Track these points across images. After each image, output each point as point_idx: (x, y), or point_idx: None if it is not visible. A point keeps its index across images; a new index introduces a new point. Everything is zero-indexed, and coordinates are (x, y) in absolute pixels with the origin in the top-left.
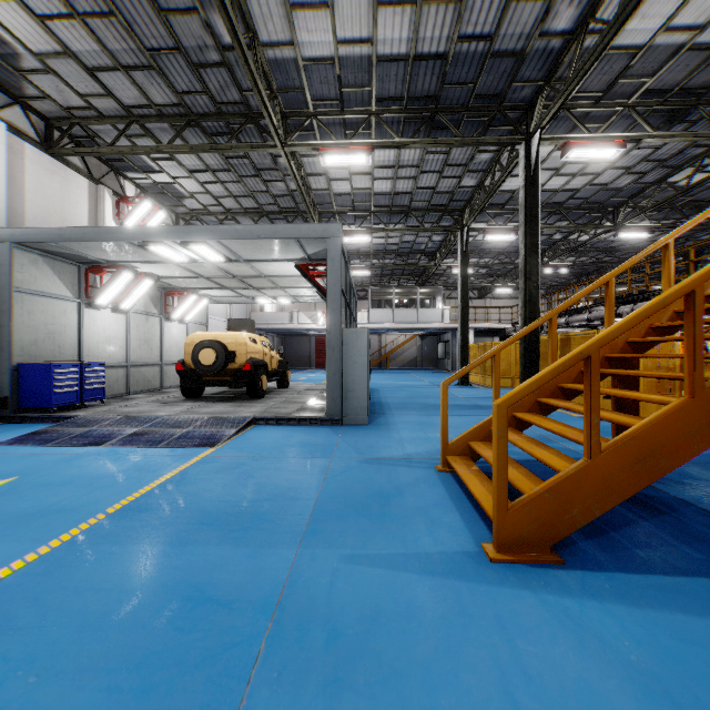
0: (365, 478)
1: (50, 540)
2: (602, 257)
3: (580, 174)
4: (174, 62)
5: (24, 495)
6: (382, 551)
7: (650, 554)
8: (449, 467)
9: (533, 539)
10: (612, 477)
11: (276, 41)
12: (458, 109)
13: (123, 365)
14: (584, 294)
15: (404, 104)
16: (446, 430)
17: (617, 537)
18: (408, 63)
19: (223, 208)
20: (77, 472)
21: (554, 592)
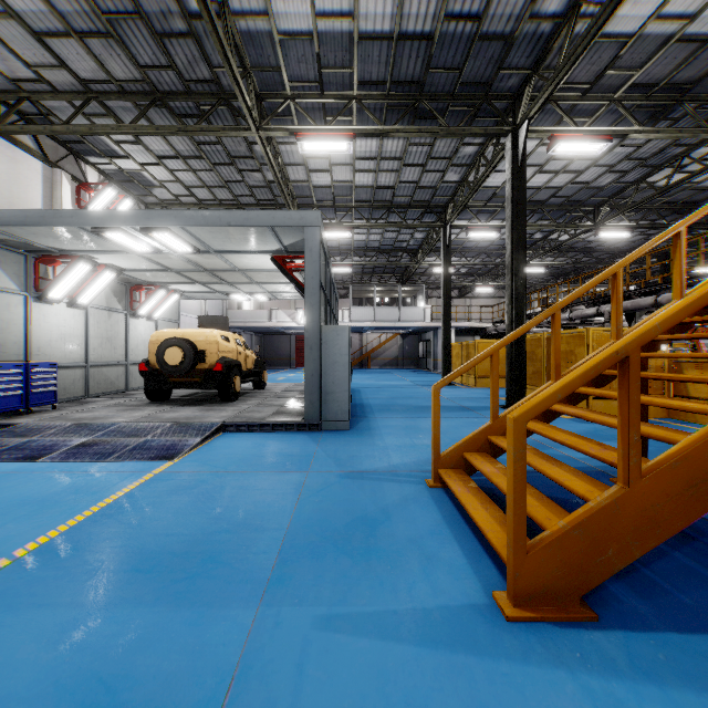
0: (346, 498)
1: None
2: (581, 258)
3: (563, 171)
4: (135, 31)
5: None
6: (367, 608)
7: (697, 600)
8: (442, 482)
9: (558, 589)
10: (655, 508)
11: (249, 11)
12: (443, 97)
13: (81, 365)
14: (589, 287)
15: (387, 90)
16: (438, 440)
17: (651, 575)
18: (392, 43)
19: (196, 198)
20: None
21: (596, 671)
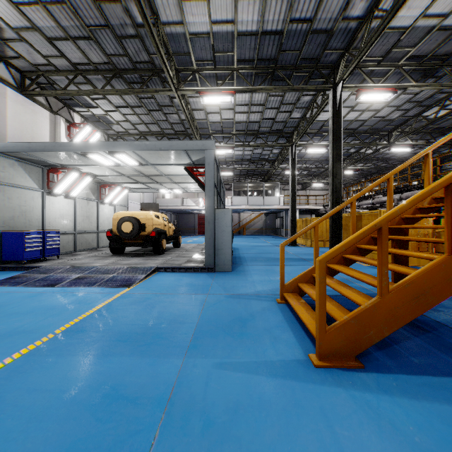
0: (229, 308)
1: (14, 353)
2: (381, 164)
3: (367, 110)
4: (105, 35)
5: (0, 321)
6: (241, 360)
7: (421, 360)
8: (285, 300)
9: (343, 351)
10: (397, 309)
11: (172, 21)
12: (290, 67)
13: (72, 233)
14: (373, 186)
15: (255, 64)
16: (283, 276)
17: (398, 348)
18: (258, 37)
19: (138, 131)
20: (37, 304)
21: (358, 389)
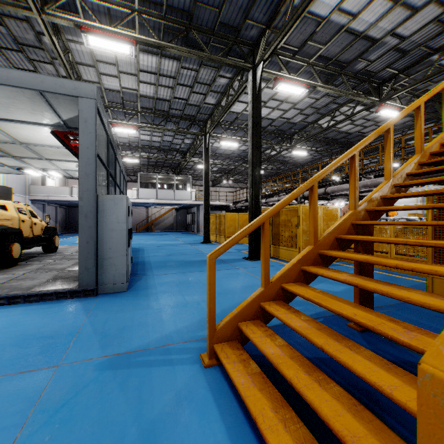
0: (96, 418)
1: None
2: (281, 166)
3: (277, 109)
4: None
5: None
6: None
7: None
8: (217, 357)
9: None
10: None
11: None
12: (207, 31)
13: None
14: (337, 164)
15: (164, 12)
16: (213, 314)
17: None
18: None
19: None
20: None
21: None
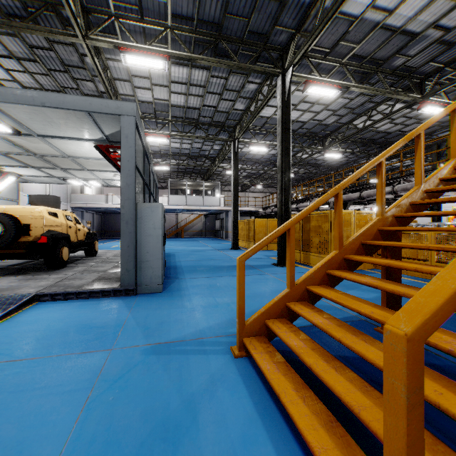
0: (147, 389)
1: None
2: (313, 169)
3: (308, 111)
4: None
5: None
6: None
7: None
8: (246, 350)
9: None
10: None
11: None
12: (236, 40)
13: None
14: (363, 172)
15: (194, 26)
16: (243, 310)
17: None
18: None
19: None
20: None
21: None
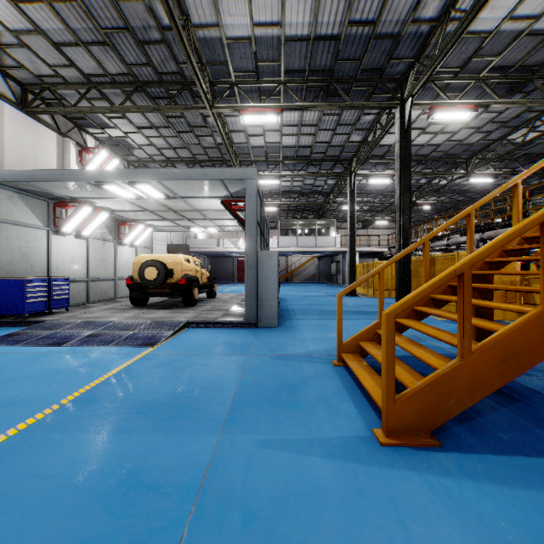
0: (276, 372)
1: (9, 429)
2: (457, 197)
3: (441, 132)
4: (124, 40)
5: None
6: (290, 437)
7: (512, 437)
8: (343, 362)
9: (415, 426)
10: (481, 374)
11: (205, 23)
12: (348, 80)
13: (84, 280)
14: (450, 223)
15: (306, 76)
16: (341, 333)
17: (483, 422)
18: (309, 43)
19: (164, 157)
20: (40, 367)
21: (435, 473)
